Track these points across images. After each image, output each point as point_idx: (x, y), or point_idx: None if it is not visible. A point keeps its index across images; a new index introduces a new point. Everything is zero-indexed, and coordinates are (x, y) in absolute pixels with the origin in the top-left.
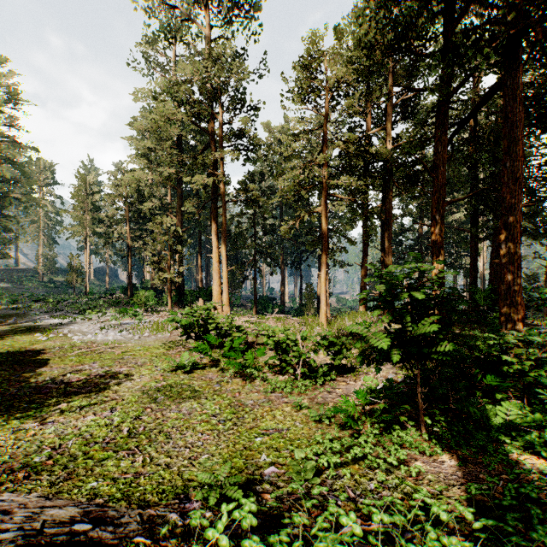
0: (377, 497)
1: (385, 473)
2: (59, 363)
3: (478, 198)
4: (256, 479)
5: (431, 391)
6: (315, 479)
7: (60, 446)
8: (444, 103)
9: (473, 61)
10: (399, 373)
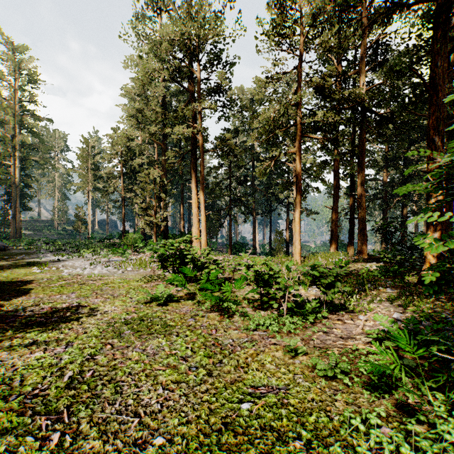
0: None
1: None
2: (39, 293)
3: None
4: None
5: None
6: None
7: None
8: (447, 7)
9: None
10: (404, 312)
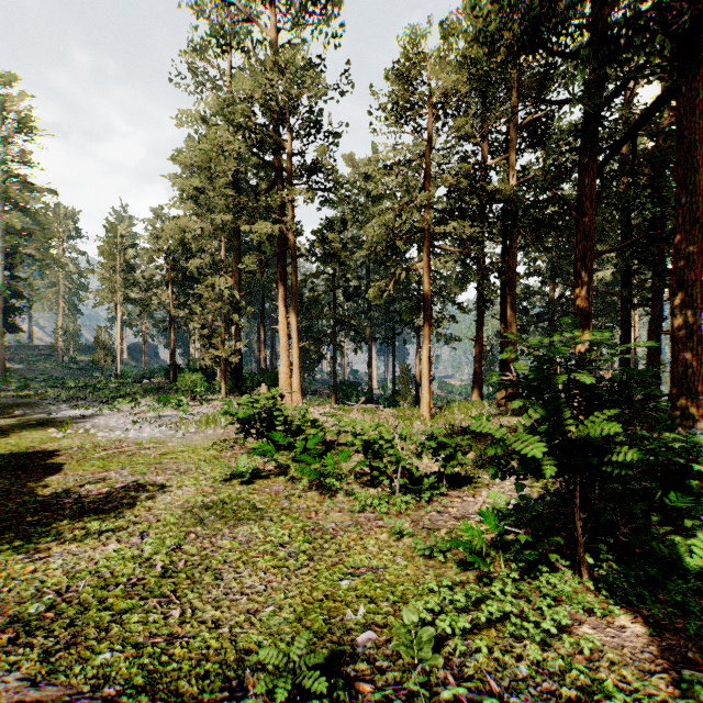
0: (536, 693)
1: (539, 647)
2: (76, 469)
3: (632, 250)
4: (345, 651)
5: (588, 515)
6: (436, 657)
7: (67, 589)
8: (593, 119)
9: (642, 53)
10: (534, 486)
